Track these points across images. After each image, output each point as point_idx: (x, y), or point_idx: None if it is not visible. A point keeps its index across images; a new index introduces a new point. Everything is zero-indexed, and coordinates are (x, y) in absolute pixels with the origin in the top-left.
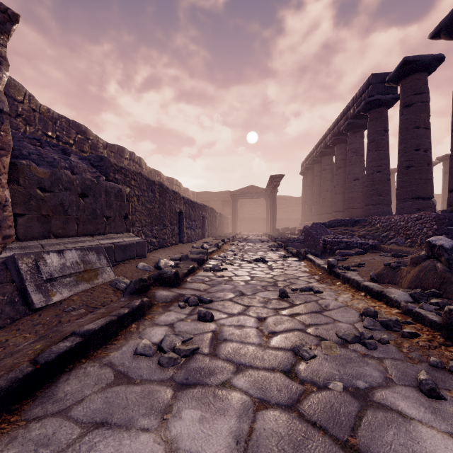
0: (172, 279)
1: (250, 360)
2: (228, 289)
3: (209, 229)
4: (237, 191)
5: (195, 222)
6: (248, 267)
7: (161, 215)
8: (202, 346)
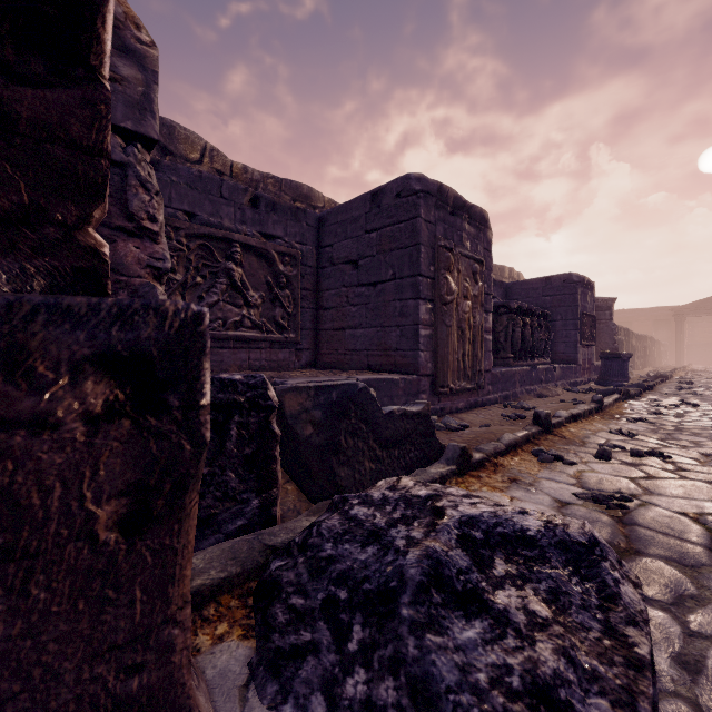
0: (667, 377)
1: (708, 385)
2: (696, 382)
3: (648, 360)
4: (683, 307)
5: (639, 353)
6: (707, 380)
7: (627, 350)
8: (693, 384)
